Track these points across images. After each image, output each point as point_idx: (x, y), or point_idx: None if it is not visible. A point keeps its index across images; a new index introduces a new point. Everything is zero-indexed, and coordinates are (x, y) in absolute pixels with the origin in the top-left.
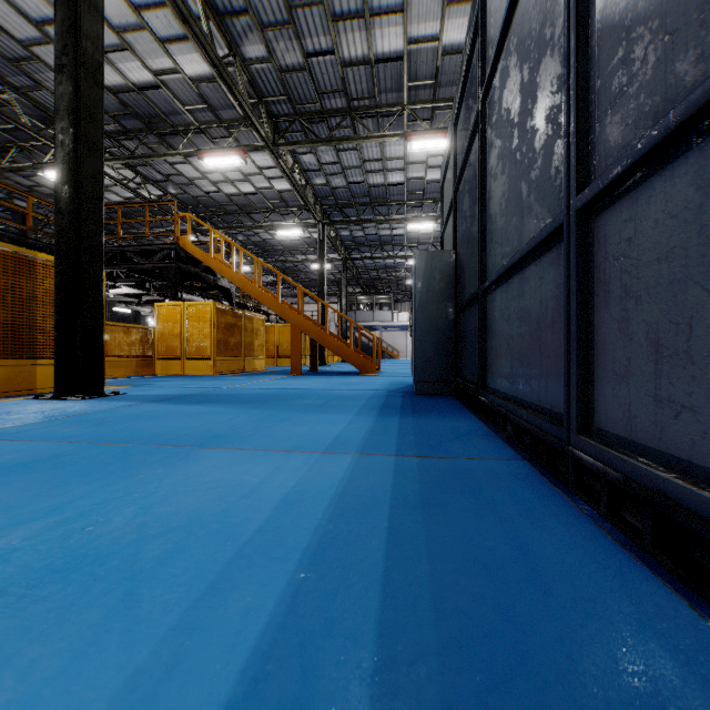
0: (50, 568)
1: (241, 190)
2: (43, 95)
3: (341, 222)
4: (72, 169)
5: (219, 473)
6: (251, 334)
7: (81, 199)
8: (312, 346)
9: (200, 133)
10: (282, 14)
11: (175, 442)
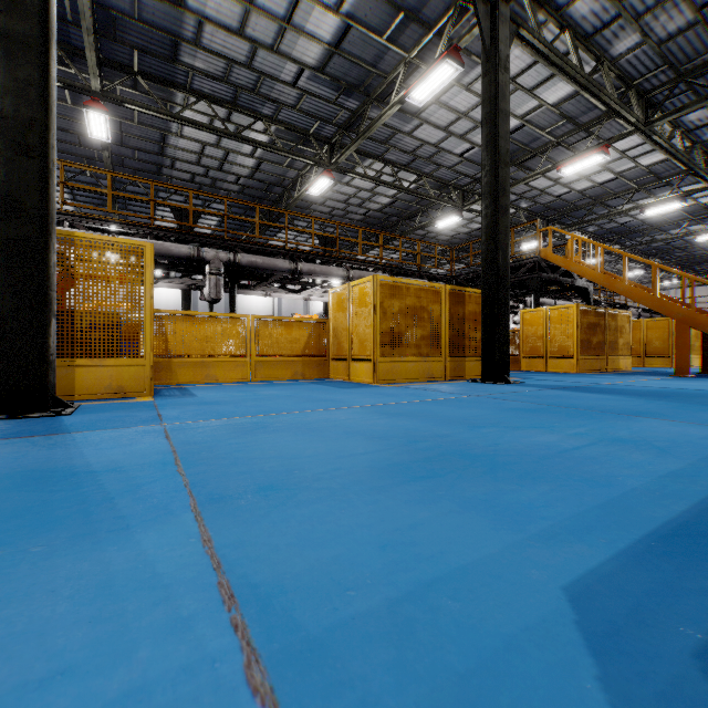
0: (611, 439)
1: (596, 181)
2: (440, 172)
3: None
4: (492, 230)
5: (665, 428)
6: (614, 332)
7: (498, 249)
8: (703, 344)
9: (556, 147)
10: None
11: (610, 411)
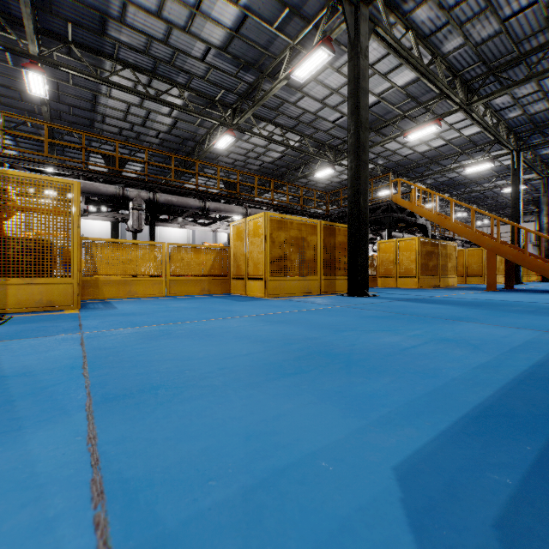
0: (439, 339)
1: (432, 146)
2: (318, 134)
3: (540, 144)
4: (356, 179)
5: (479, 329)
6: (444, 258)
7: (360, 194)
8: (506, 267)
9: (403, 119)
10: (479, 6)
11: (440, 317)
